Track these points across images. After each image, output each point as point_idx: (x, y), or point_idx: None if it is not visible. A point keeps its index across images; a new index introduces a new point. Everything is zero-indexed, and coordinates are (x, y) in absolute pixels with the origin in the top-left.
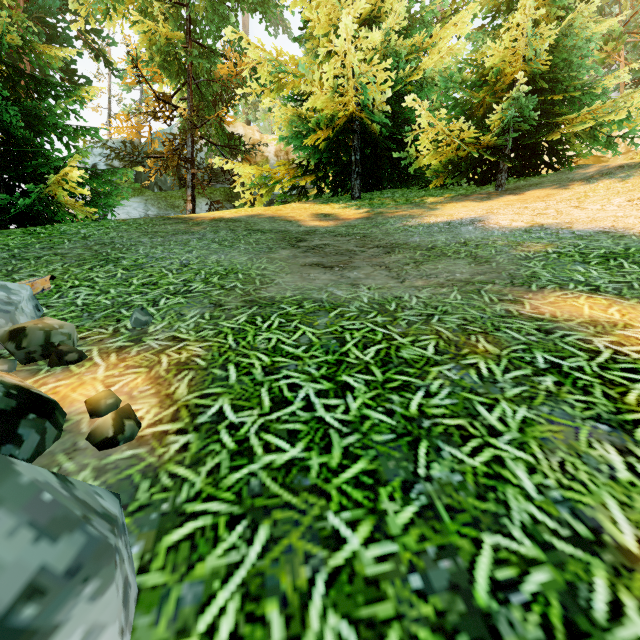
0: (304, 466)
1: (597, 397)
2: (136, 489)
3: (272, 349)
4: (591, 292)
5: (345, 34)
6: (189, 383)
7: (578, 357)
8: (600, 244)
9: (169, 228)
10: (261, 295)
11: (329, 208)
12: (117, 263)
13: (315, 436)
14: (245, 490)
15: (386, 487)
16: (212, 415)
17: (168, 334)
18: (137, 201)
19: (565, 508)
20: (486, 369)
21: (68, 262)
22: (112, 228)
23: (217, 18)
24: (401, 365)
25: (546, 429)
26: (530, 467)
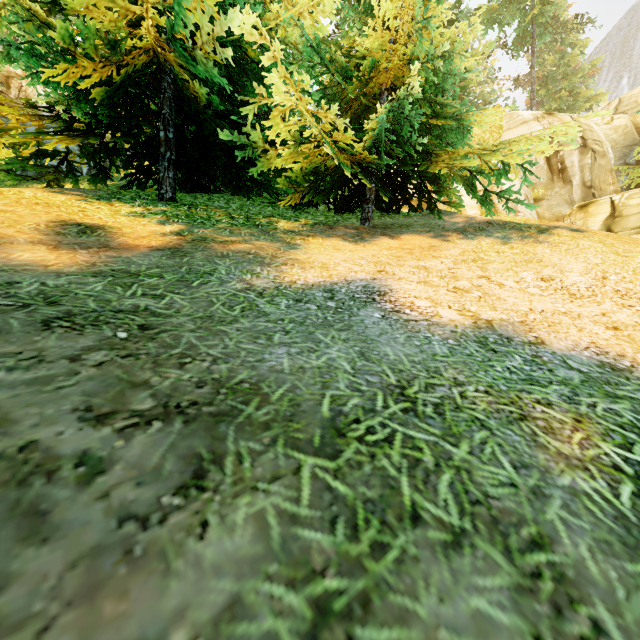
0: None
1: None
2: None
3: None
4: None
5: None
6: None
7: None
8: None
9: None
10: None
11: (106, 212)
12: None
13: None
14: None
15: None
16: None
17: None
18: None
19: None
20: None
21: None
22: None
23: None
24: None
25: None
26: None
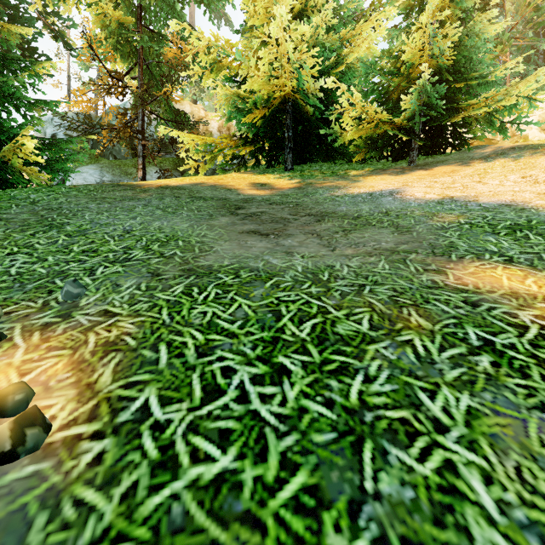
0: (236, 482)
1: (536, 381)
2: (28, 527)
3: (207, 325)
4: (506, 263)
5: (279, 23)
6: (115, 368)
7: (508, 333)
8: (505, 216)
9: (117, 194)
10: (199, 263)
11: (265, 178)
12: (61, 229)
13: (249, 437)
14: (164, 523)
15: (330, 511)
16: (135, 411)
17: (100, 308)
18: (93, 168)
19: (534, 536)
20: (422, 347)
21: (11, 227)
22: (62, 194)
23: (165, 7)
24: (338, 343)
25: (493, 422)
26: (485, 475)
